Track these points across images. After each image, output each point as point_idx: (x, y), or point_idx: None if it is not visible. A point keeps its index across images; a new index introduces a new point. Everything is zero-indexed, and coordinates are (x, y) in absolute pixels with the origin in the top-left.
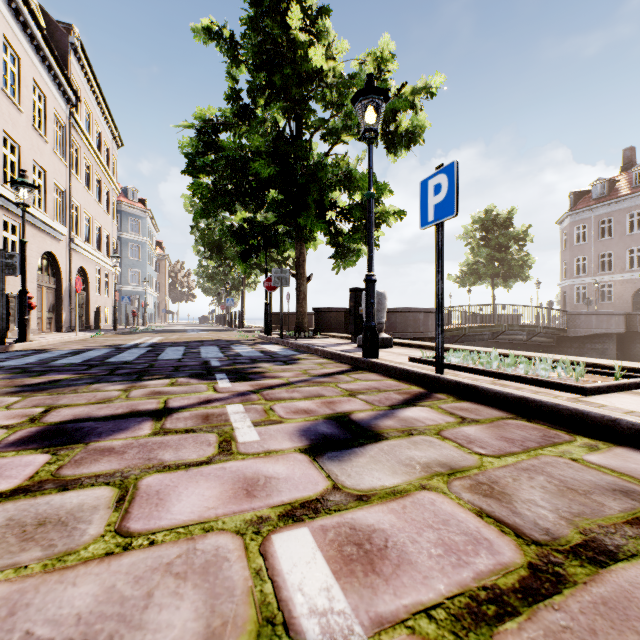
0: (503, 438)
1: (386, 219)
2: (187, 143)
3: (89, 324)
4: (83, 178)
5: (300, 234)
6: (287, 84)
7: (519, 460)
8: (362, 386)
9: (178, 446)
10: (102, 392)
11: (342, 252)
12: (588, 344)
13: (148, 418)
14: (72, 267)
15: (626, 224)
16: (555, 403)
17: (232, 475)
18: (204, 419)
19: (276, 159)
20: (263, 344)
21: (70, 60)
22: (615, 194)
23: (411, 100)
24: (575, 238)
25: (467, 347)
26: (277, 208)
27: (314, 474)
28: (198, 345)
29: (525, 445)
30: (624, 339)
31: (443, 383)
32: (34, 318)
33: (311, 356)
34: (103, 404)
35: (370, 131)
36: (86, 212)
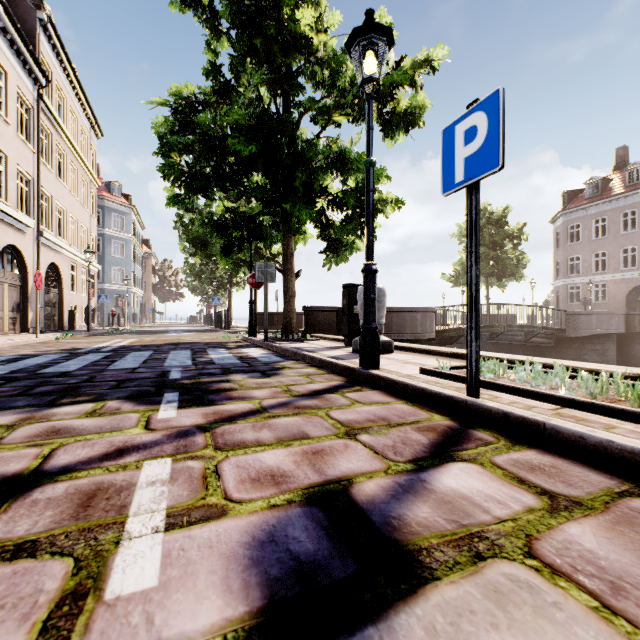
0: None
1: (383, 208)
2: (161, 123)
3: (62, 324)
4: (55, 167)
5: (287, 225)
6: (271, 49)
7: None
8: (363, 415)
9: None
10: None
11: (334, 246)
12: (588, 345)
13: None
14: (41, 263)
15: (620, 223)
16: None
17: None
18: (81, 505)
19: (259, 137)
20: (245, 347)
21: (38, 37)
22: (609, 193)
23: (411, 75)
24: (569, 237)
25: (485, 353)
26: (260, 193)
27: None
28: (170, 349)
29: None
30: (622, 340)
31: (481, 412)
32: None
33: (297, 364)
34: None
35: (370, 81)
36: (59, 204)
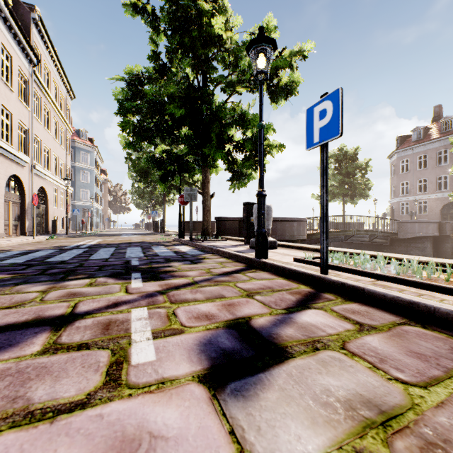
0: (413, 353)
1: (270, 151)
2: (119, 92)
3: (48, 230)
4: (43, 120)
5: (205, 162)
6: (195, 44)
7: (451, 392)
8: (257, 285)
9: (60, 373)
10: (21, 294)
11: (237, 176)
12: (412, 244)
13: (47, 328)
14: (34, 187)
15: (436, 159)
16: (450, 310)
17: (107, 432)
18: (104, 328)
19: (187, 103)
20: (177, 245)
21: (32, 31)
22: (428, 138)
23: (289, 61)
24: (401, 169)
25: (337, 248)
26: (187, 141)
27: (214, 428)
28: (126, 246)
29: (442, 364)
30: (437, 240)
31: (328, 283)
32: (2, 225)
33: (213, 256)
34: (13, 309)
35: (261, 73)
36: (45, 146)
